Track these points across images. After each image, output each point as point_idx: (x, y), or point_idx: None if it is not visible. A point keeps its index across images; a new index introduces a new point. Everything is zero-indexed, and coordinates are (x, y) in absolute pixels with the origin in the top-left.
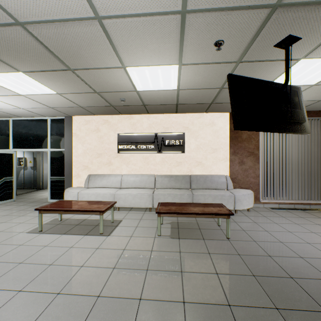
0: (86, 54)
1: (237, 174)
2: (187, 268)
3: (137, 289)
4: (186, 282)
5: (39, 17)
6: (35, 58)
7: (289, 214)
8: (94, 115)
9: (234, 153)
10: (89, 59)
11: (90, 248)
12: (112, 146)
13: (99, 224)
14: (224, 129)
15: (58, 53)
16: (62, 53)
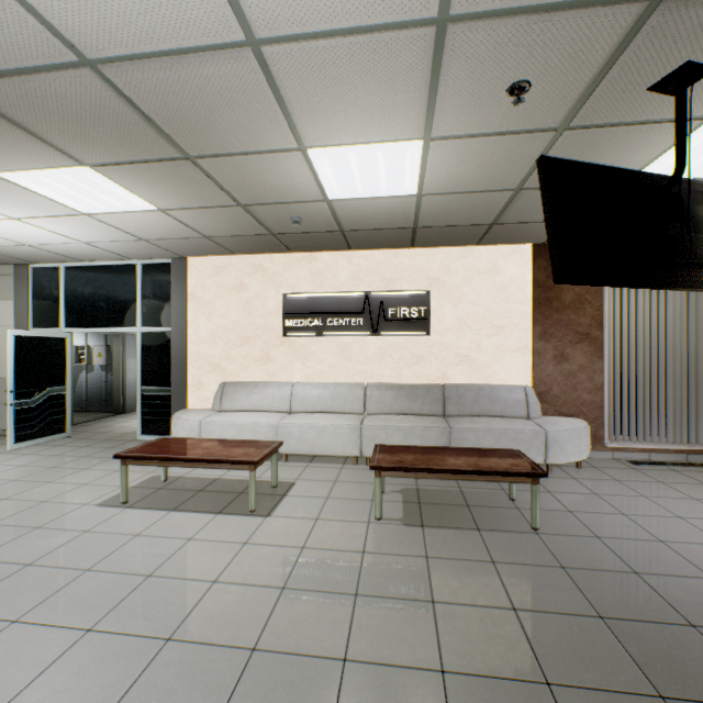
0: (222, 123)
1: (551, 384)
2: (445, 593)
3: (337, 638)
4: (445, 625)
5: (129, 47)
6: (116, 135)
7: (675, 477)
8: (233, 254)
9: (544, 335)
10: (228, 135)
11: (229, 542)
12: (272, 321)
13: (245, 490)
14: (522, 281)
15: (164, 123)
16: (173, 124)
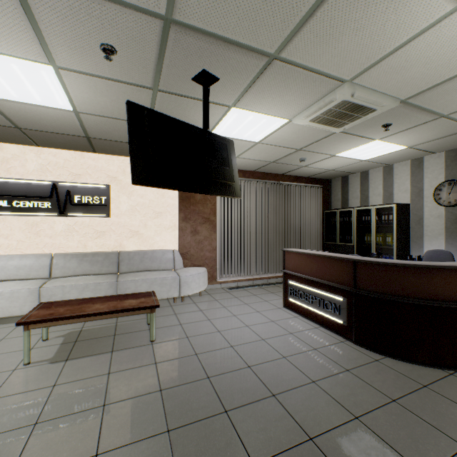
0: None
1: (189, 248)
2: (52, 412)
3: None
4: (34, 441)
5: None
6: None
7: (244, 293)
8: None
9: (185, 219)
10: None
11: None
12: None
13: None
14: None
15: None
16: None
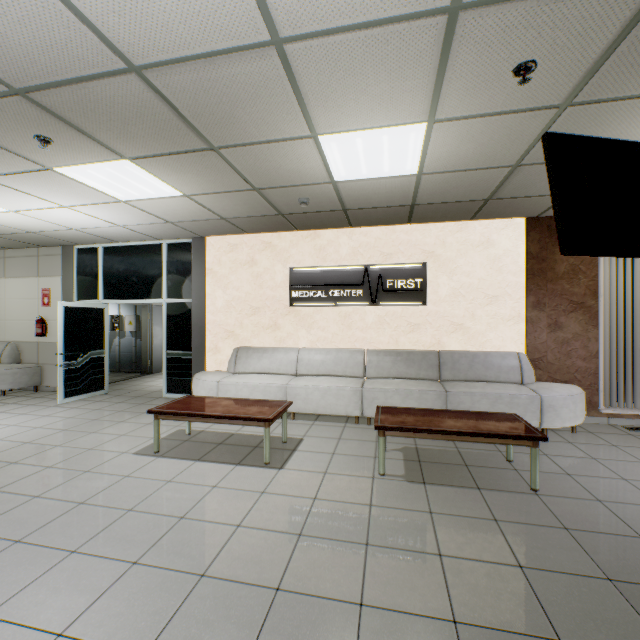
0: (244, 116)
1: (544, 351)
2: (451, 548)
3: (352, 583)
4: (453, 578)
5: (169, 53)
6: (153, 131)
7: None
8: (246, 233)
9: (537, 304)
10: (249, 126)
11: (248, 491)
12: (279, 292)
13: (259, 444)
14: (515, 253)
15: (195, 118)
16: (202, 119)
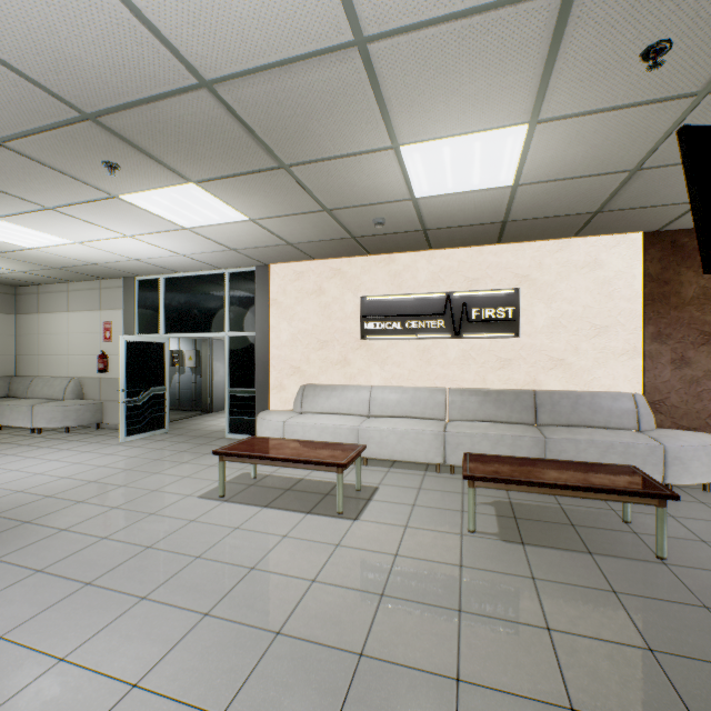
0: (319, 128)
1: (667, 392)
2: (561, 621)
3: (446, 654)
4: (566, 657)
5: (243, 63)
6: (221, 151)
7: None
8: (313, 259)
9: (658, 336)
10: (323, 140)
11: (322, 543)
12: (350, 324)
13: (330, 492)
14: (629, 275)
15: (265, 134)
16: (273, 134)
